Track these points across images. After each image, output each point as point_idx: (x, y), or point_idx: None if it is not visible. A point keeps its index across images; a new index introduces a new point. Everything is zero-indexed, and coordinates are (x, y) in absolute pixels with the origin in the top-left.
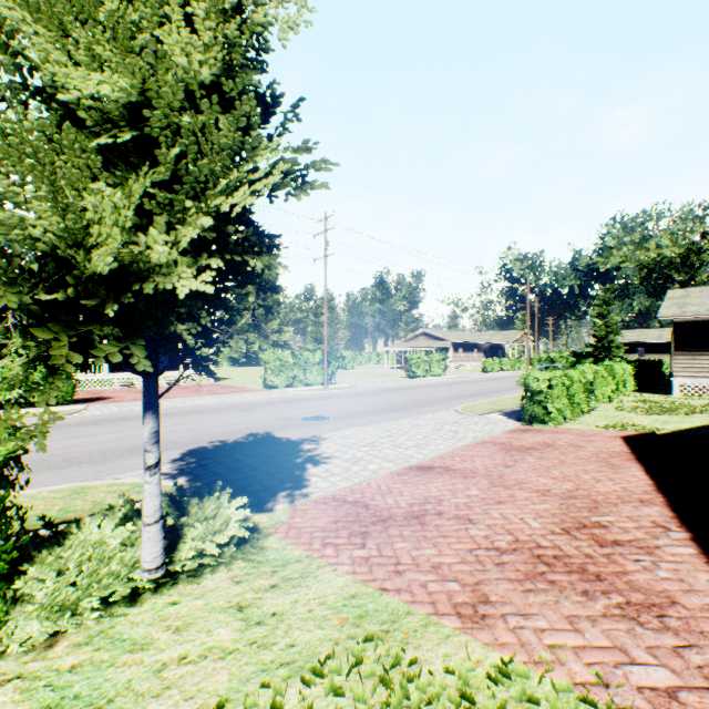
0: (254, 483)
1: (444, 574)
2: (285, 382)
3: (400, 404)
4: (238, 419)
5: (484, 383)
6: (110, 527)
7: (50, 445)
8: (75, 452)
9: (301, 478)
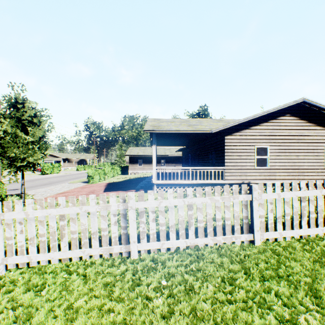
0: None
1: None
2: None
3: (46, 183)
4: None
5: (78, 175)
6: (13, 198)
7: None
8: None
9: None
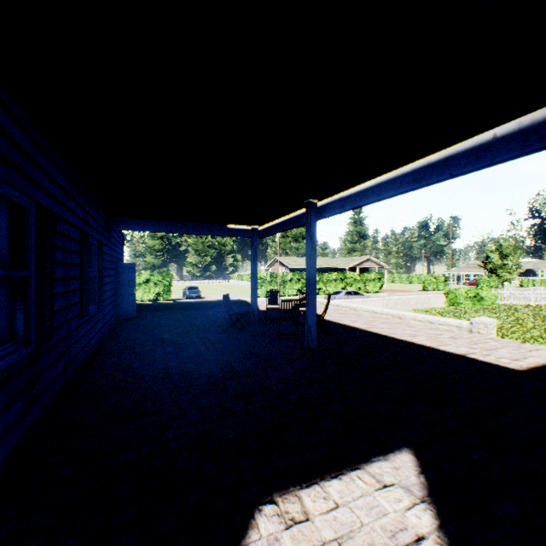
0: None
1: None
2: (431, 289)
3: None
4: None
5: None
6: None
7: None
8: None
9: None
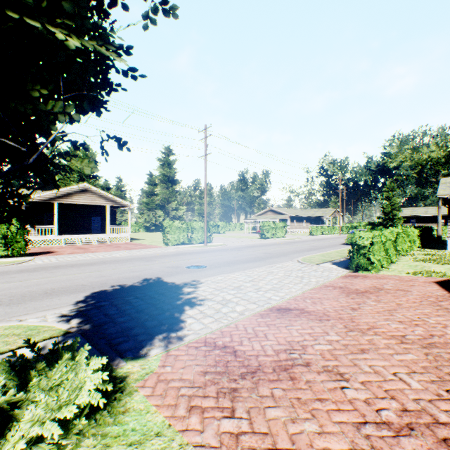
0: (136, 325)
1: None
2: (177, 241)
3: (257, 256)
4: (139, 267)
5: (313, 242)
6: None
7: None
8: (2, 294)
9: (178, 319)
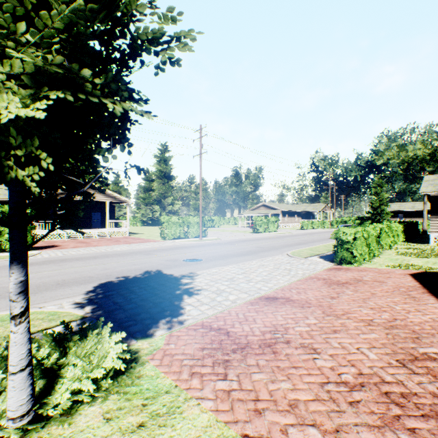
0: (142, 311)
1: (302, 416)
2: (174, 236)
3: (250, 250)
4: (140, 260)
5: (303, 236)
6: None
7: (3, 280)
8: None
9: (179, 307)
